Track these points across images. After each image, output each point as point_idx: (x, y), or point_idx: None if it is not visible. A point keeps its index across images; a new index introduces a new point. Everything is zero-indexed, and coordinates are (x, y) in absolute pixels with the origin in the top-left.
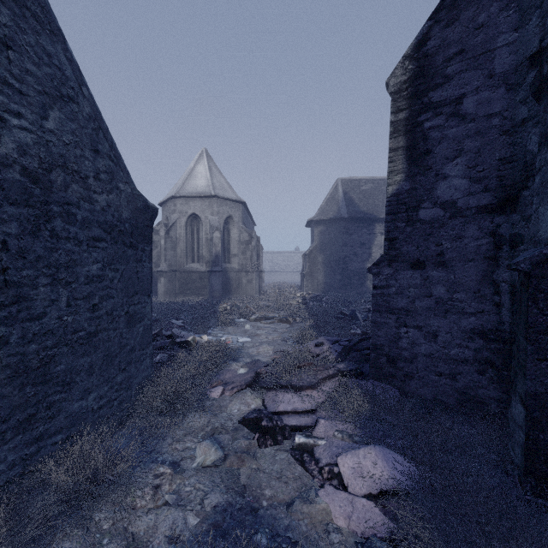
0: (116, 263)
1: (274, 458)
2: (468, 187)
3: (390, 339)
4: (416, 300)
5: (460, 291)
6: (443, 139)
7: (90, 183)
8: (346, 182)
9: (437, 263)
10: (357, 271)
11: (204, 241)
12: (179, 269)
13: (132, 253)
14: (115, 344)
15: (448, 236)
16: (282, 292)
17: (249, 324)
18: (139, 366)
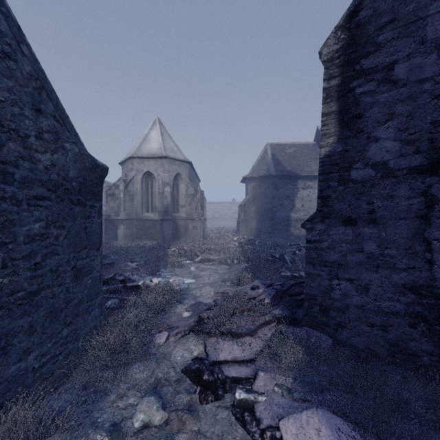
0: (61, 220)
1: (215, 417)
2: (400, 149)
3: (322, 290)
4: (348, 254)
5: (391, 247)
6: (374, 104)
7: (31, 142)
8: (274, 146)
9: (368, 220)
10: (283, 219)
11: (157, 195)
12: (136, 217)
13: (80, 209)
14: (60, 300)
15: (379, 195)
16: (222, 236)
17: (194, 265)
18: (87, 316)
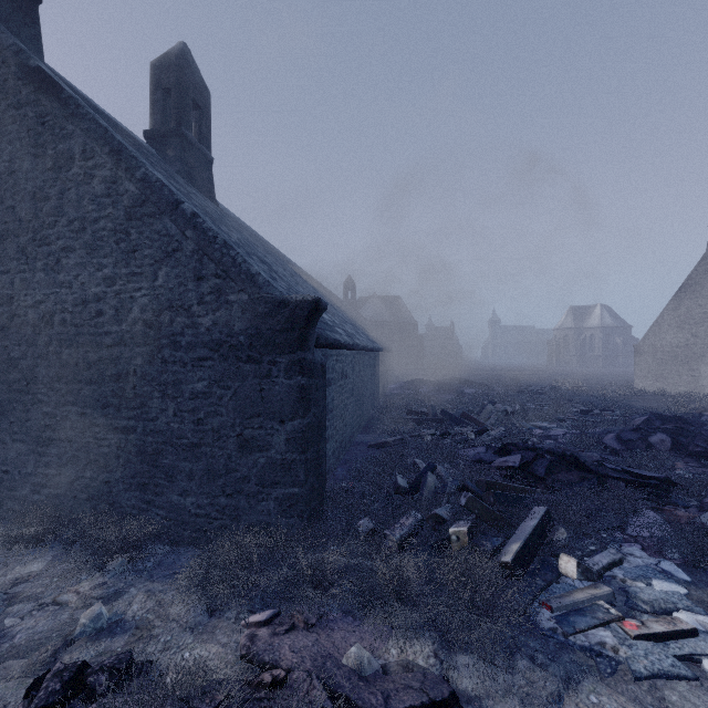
0: (227, 380)
1: None
2: None
3: None
4: None
5: None
6: None
7: (194, 310)
8: None
9: None
10: None
11: None
12: None
13: (252, 367)
14: (220, 463)
15: None
16: None
17: None
18: (256, 503)
